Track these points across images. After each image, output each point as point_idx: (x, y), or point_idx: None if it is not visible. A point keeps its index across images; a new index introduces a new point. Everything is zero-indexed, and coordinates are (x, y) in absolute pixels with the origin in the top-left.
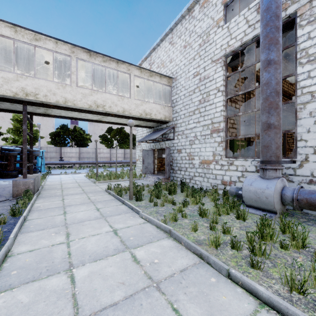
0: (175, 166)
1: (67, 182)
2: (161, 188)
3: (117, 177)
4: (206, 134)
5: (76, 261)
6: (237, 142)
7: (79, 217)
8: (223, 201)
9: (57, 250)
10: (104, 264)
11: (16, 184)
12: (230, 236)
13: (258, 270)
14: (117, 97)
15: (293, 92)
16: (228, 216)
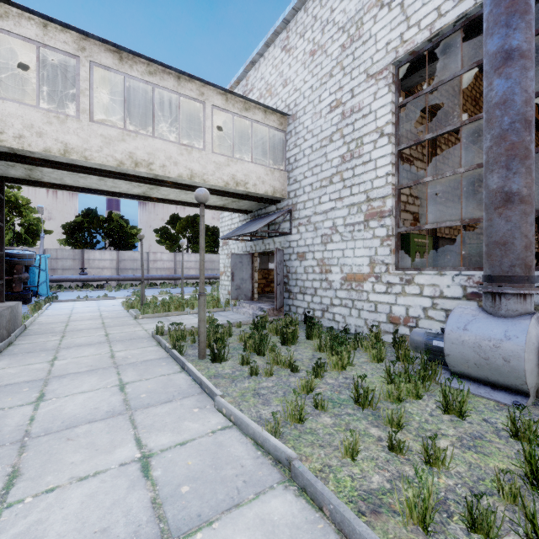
0: (292, 286)
1: (81, 318)
2: (267, 330)
3: (181, 305)
4: (356, 222)
5: None
6: (416, 239)
7: (69, 413)
8: (405, 365)
9: None
10: None
11: None
12: (446, 475)
13: None
14: (178, 147)
15: None
16: (420, 401)
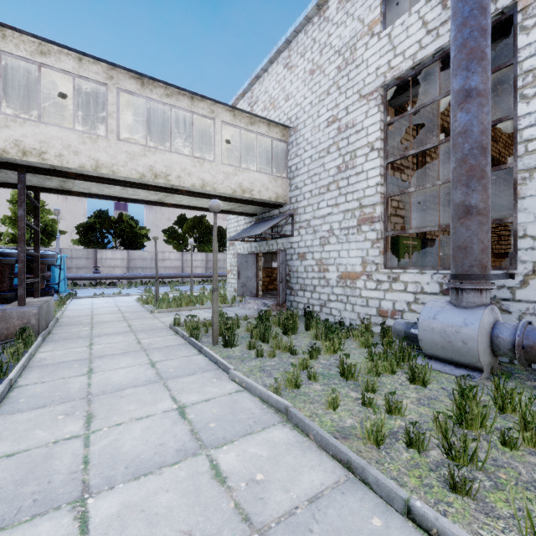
0: (294, 283)
1: (103, 312)
2: (270, 322)
3: (192, 301)
4: (350, 226)
5: (97, 479)
6: (405, 241)
7: (116, 381)
8: (384, 348)
9: (63, 453)
10: (154, 485)
11: (5, 317)
12: (401, 419)
13: (465, 496)
14: (192, 160)
15: (498, 155)
16: (394, 376)
